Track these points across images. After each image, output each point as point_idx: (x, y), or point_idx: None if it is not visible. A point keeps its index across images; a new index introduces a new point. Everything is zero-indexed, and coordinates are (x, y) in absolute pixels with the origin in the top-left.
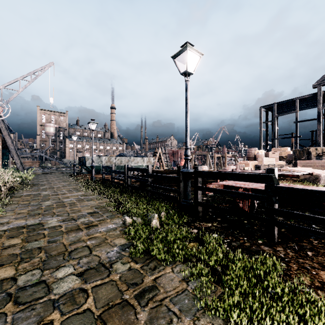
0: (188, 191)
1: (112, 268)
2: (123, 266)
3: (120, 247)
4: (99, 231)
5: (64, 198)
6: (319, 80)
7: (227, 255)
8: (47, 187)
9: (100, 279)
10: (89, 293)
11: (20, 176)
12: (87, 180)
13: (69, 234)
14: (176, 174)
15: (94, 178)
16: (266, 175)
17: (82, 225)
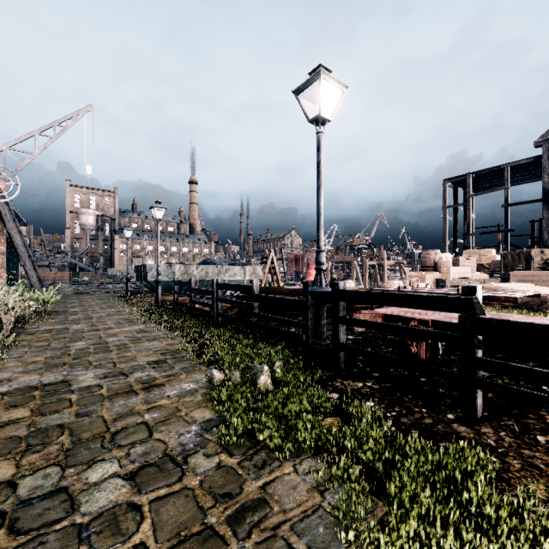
0: (321, 325)
1: (187, 464)
2: (207, 461)
3: (203, 424)
4: (166, 395)
5: (109, 337)
6: (546, 134)
7: (392, 441)
8: (81, 317)
9: (165, 485)
10: (144, 513)
11: (36, 298)
12: (148, 304)
13: (115, 400)
14: (300, 296)
15: (160, 301)
16: (461, 299)
17: (137, 384)
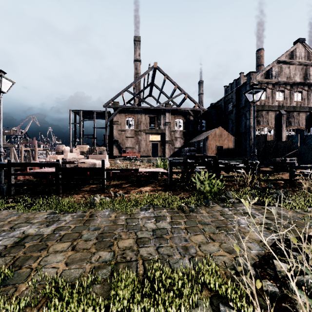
0: (1, 177)
1: None
2: None
3: None
4: None
5: None
6: (106, 104)
7: (34, 201)
8: None
9: None
10: None
11: None
12: None
13: None
14: None
15: None
16: (56, 163)
17: None
